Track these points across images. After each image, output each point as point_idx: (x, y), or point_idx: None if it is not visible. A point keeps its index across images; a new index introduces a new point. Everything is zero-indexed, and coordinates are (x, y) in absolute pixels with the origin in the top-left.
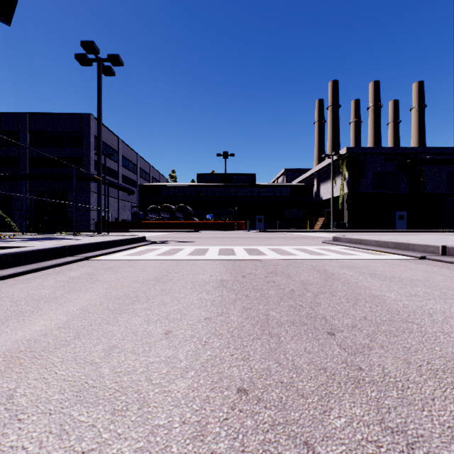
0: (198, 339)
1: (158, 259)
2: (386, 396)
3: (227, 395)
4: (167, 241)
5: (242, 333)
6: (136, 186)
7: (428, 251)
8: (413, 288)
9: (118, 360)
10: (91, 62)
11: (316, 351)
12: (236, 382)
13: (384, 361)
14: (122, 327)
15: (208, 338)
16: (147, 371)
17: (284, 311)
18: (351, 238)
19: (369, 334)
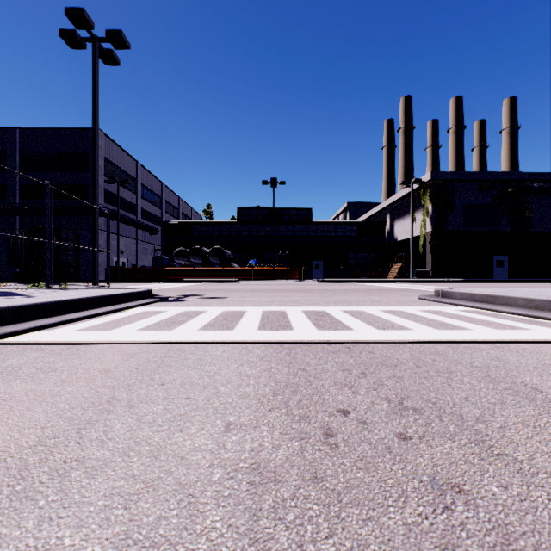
0: None
1: (134, 342)
2: None
3: None
4: (187, 297)
5: None
6: (161, 223)
7: None
8: None
9: None
10: (83, 42)
11: None
12: None
13: None
14: None
15: None
16: None
17: None
18: (473, 294)
19: None
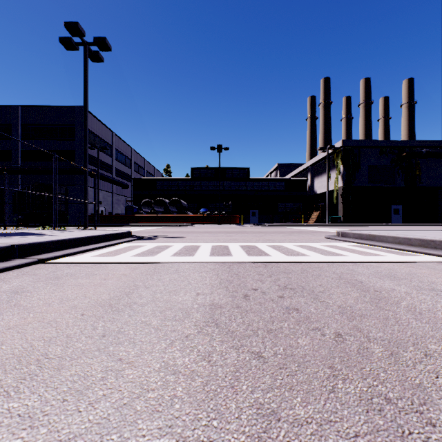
0: None
1: (133, 262)
2: None
3: None
4: (156, 236)
5: None
6: (130, 180)
7: None
8: None
9: None
10: (76, 46)
11: None
12: None
13: None
14: None
15: None
16: None
17: (362, 430)
18: (361, 234)
19: None
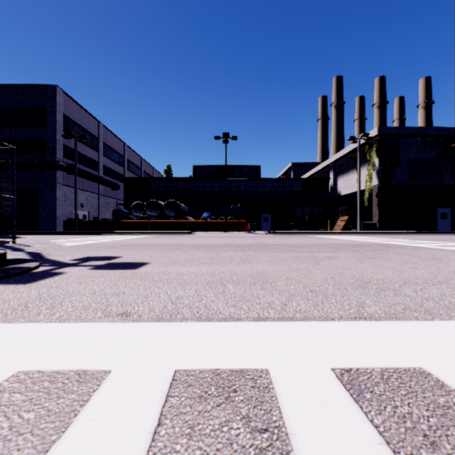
0: None
1: None
2: None
3: None
4: (82, 262)
5: None
6: (123, 180)
7: None
8: None
9: None
10: None
11: None
12: None
13: None
14: None
15: None
16: None
17: None
18: None
19: None
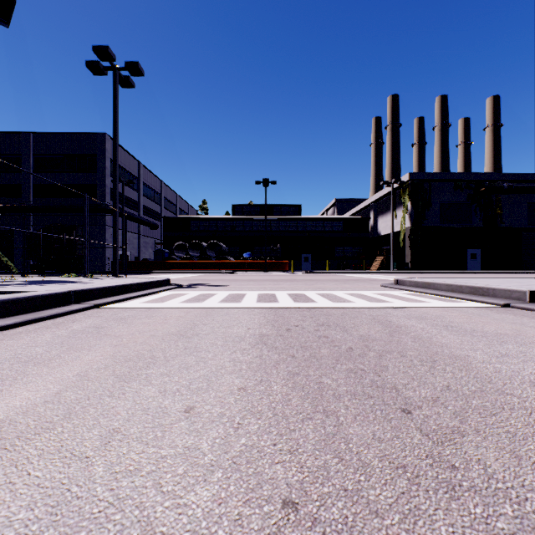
0: (229, 419)
1: (183, 308)
2: (497, 513)
3: (268, 512)
4: (196, 285)
5: (288, 410)
6: (160, 219)
7: (513, 297)
8: (503, 345)
9: (117, 452)
10: (105, 70)
11: (388, 438)
12: (281, 490)
13: (484, 454)
14: (129, 401)
15: (242, 418)
16: (157, 471)
17: (341, 377)
18: (417, 281)
19: (458, 412)
